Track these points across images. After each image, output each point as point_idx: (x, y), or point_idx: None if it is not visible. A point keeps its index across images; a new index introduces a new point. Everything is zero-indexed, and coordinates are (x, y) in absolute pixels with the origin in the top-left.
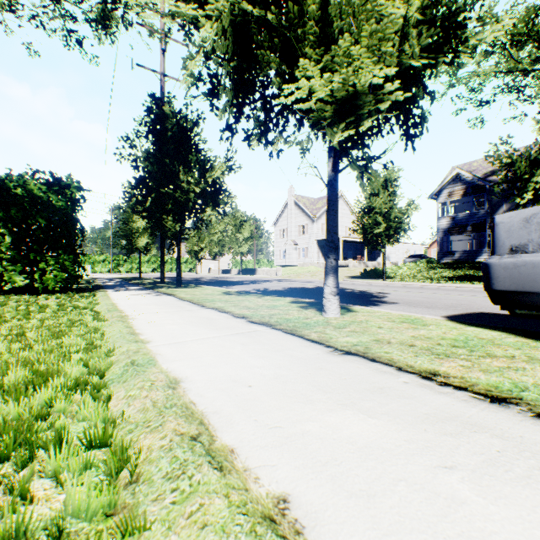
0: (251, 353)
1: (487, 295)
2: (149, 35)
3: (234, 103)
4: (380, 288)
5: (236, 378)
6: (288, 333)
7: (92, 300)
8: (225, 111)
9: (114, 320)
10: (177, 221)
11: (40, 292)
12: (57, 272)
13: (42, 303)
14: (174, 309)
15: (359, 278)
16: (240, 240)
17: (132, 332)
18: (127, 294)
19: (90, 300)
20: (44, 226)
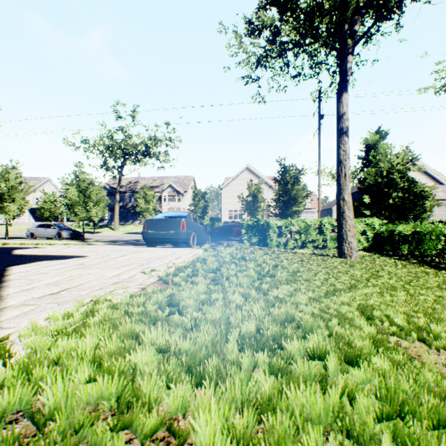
0: None
1: None
2: None
3: None
4: None
5: None
6: None
7: None
8: None
9: None
10: None
11: None
12: None
13: None
14: None
15: None
16: None
17: None
18: None
19: None
20: None
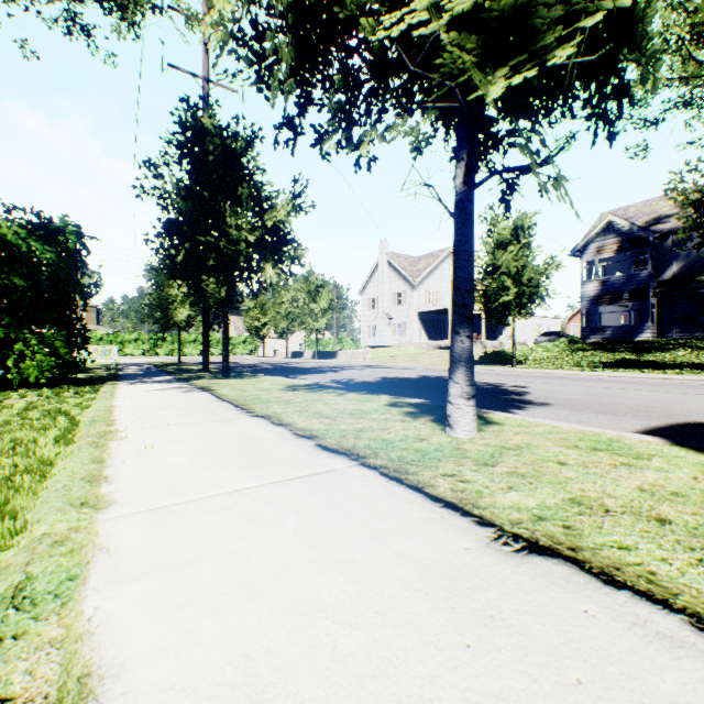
0: (313, 549)
1: (677, 391)
2: (186, 23)
3: (298, 79)
4: (512, 379)
5: (261, 676)
6: (392, 479)
7: (83, 400)
8: (282, 93)
9: (84, 442)
10: (223, 283)
11: (16, 386)
12: (43, 357)
13: (4, 405)
14: (200, 417)
15: (476, 363)
16: (316, 313)
17: (93, 476)
18: (145, 388)
19: (80, 400)
20: (22, 289)
